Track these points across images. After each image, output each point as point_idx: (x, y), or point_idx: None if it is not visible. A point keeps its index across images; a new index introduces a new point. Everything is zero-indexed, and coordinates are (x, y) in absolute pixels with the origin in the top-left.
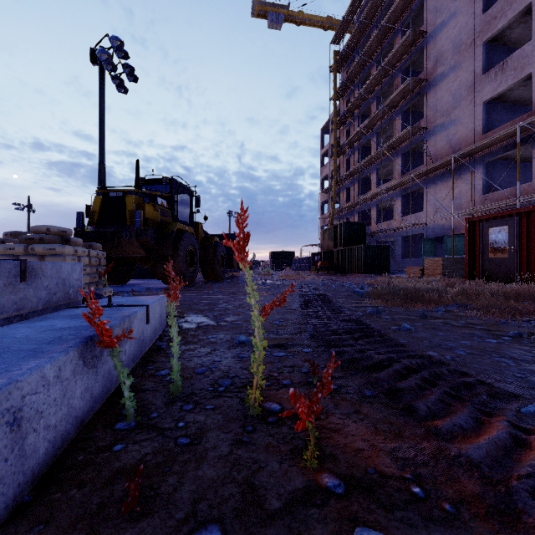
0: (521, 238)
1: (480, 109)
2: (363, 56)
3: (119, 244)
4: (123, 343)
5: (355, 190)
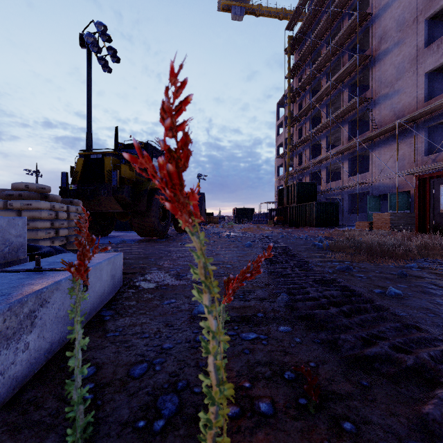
0: None
1: (422, 79)
2: (314, 38)
3: (99, 201)
4: (19, 336)
5: (307, 154)
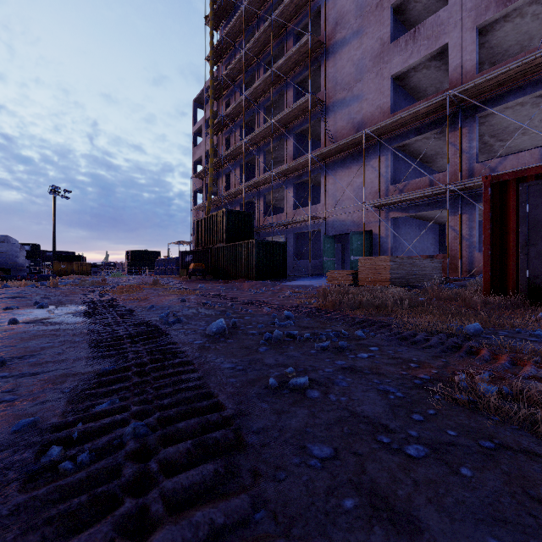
0: None
1: (388, 84)
2: (248, 7)
3: None
4: None
5: (237, 176)
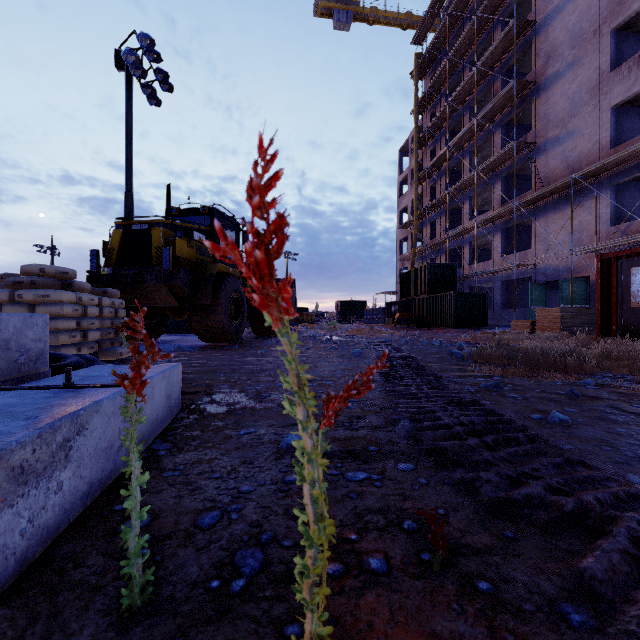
0: None
1: (607, 116)
2: (452, 57)
3: (144, 290)
4: (51, 472)
5: (442, 224)
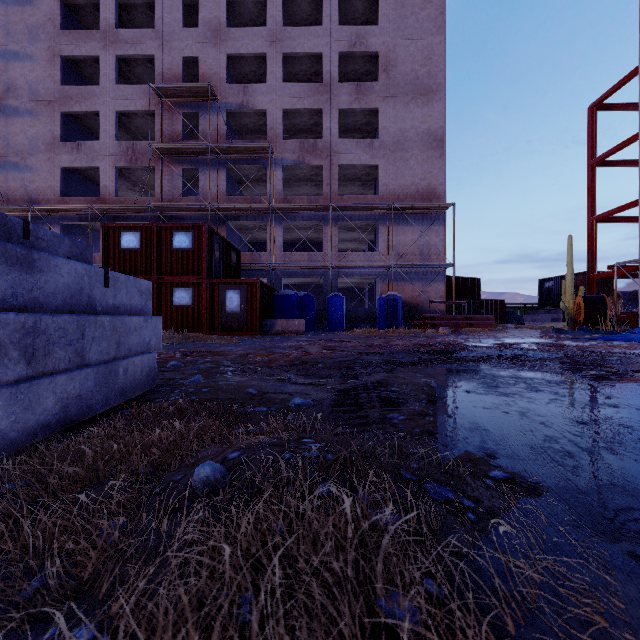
0: None
1: (58, 172)
2: None
3: None
4: None
5: None
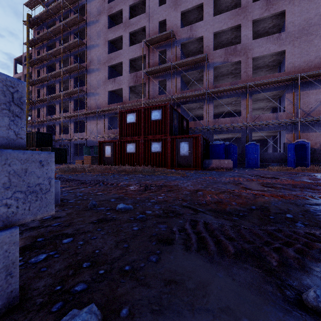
0: (114, 150)
1: (107, 93)
2: (50, 31)
3: None
4: None
5: (44, 111)
